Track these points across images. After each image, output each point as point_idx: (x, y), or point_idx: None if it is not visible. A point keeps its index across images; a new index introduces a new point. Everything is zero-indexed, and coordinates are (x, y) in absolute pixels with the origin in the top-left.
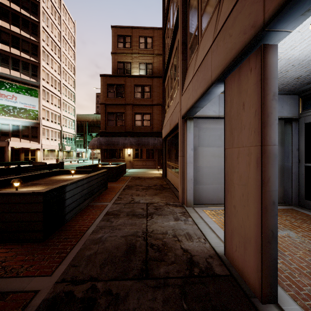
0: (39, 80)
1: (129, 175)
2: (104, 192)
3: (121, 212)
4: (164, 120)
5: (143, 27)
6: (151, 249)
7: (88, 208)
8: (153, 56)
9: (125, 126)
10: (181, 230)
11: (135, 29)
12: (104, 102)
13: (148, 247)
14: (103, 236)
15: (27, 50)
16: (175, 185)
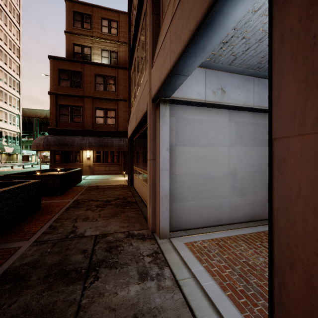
0: None
1: (86, 183)
2: (31, 216)
3: (36, 268)
4: (130, 116)
5: (106, 8)
6: None
7: None
8: (119, 43)
9: (83, 123)
10: (151, 313)
11: (96, 8)
12: (54, 91)
13: None
14: None
15: None
16: (143, 198)
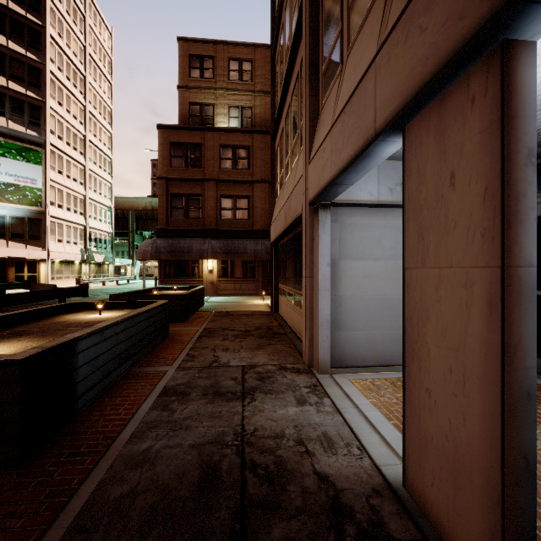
0: (44, 134)
1: (211, 308)
2: (162, 343)
3: (192, 388)
4: (275, 209)
5: (236, 43)
6: (253, 476)
7: (128, 379)
8: (254, 94)
9: (203, 218)
10: (310, 426)
11: (221, 45)
12: (164, 175)
13: (246, 472)
14: (152, 446)
15: (20, 77)
16: (294, 329)
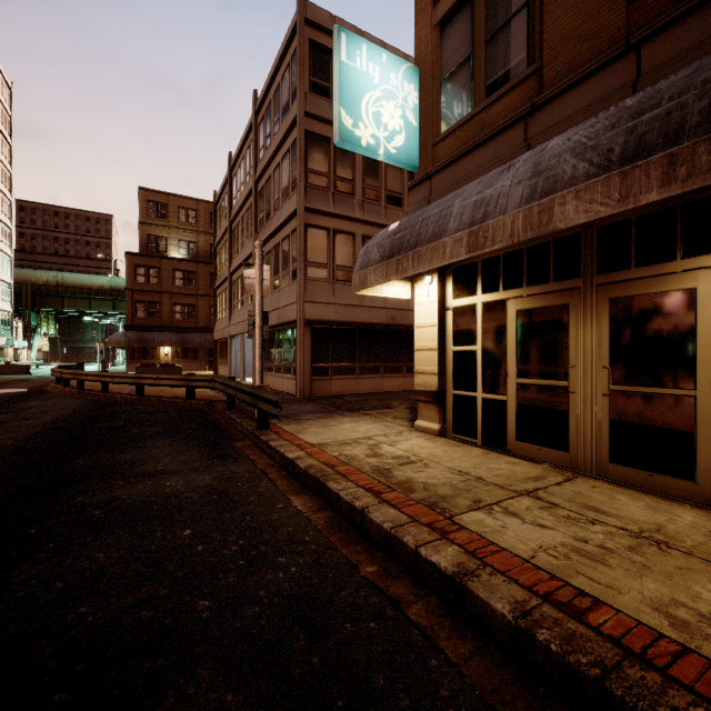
0: None
1: None
2: None
3: None
4: (217, 325)
5: (184, 197)
6: None
7: None
8: (198, 233)
9: (161, 318)
10: None
11: (173, 196)
12: (131, 287)
13: None
14: None
15: None
16: (226, 375)
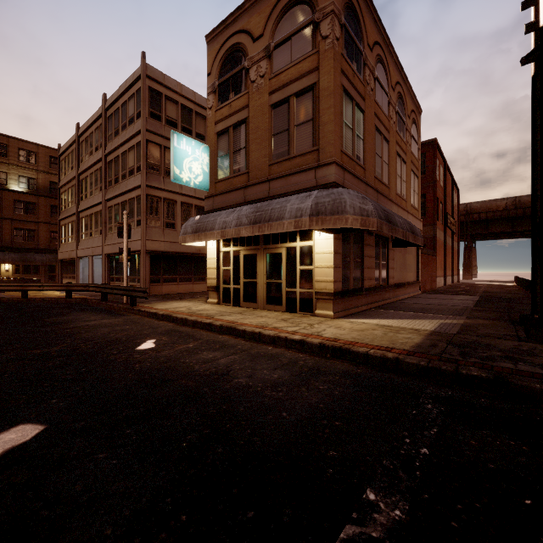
0: None
1: None
2: None
3: None
4: (61, 247)
5: (25, 141)
6: None
7: None
8: (38, 172)
9: (2, 240)
10: None
11: (13, 139)
12: None
13: None
14: None
15: None
16: None
